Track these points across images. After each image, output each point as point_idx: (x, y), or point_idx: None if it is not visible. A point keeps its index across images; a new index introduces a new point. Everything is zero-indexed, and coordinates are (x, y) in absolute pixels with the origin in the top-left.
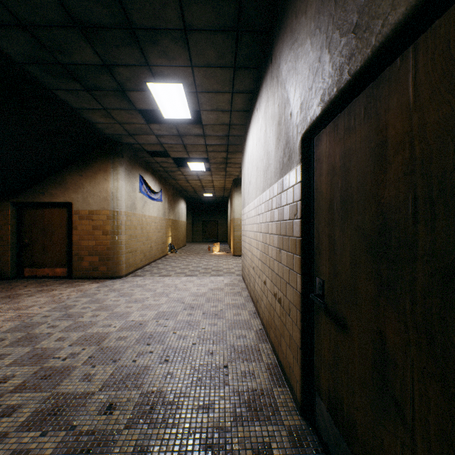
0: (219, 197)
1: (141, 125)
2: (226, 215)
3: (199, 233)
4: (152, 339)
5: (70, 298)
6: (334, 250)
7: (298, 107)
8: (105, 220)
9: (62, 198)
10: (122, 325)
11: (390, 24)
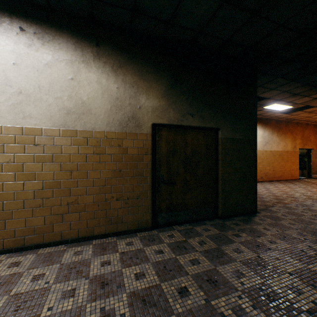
0: None
1: None
2: None
3: None
4: None
5: None
6: (169, 164)
7: (150, 111)
8: None
9: None
10: None
11: (192, 125)
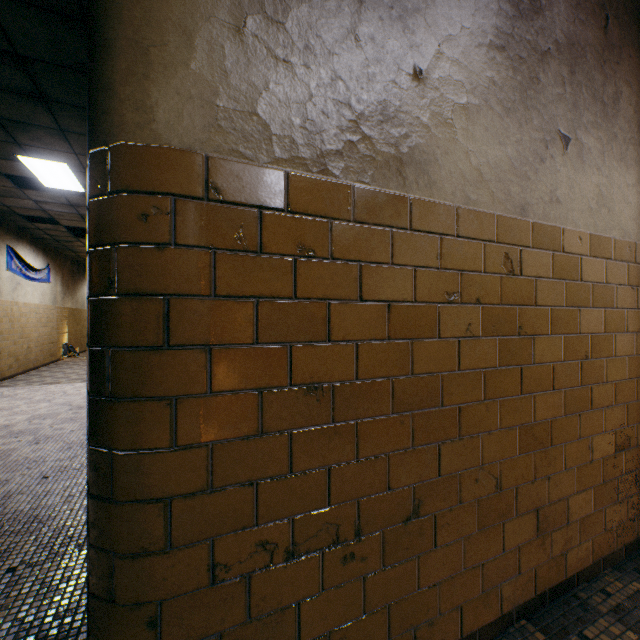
0: None
1: (9, 188)
2: None
3: None
4: (22, 434)
5: None
6: None
7: None
8: None
9: None
10: None
11: None
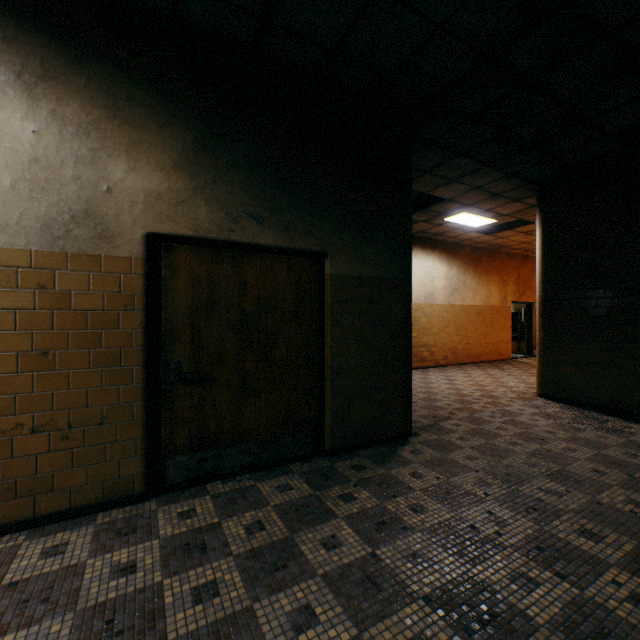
0: None
1: None
2: None
3: None
4: None
5: None
6: (199, 335)
7: (142, 201)
8: None
9: None
10: None
11: (259, 242)
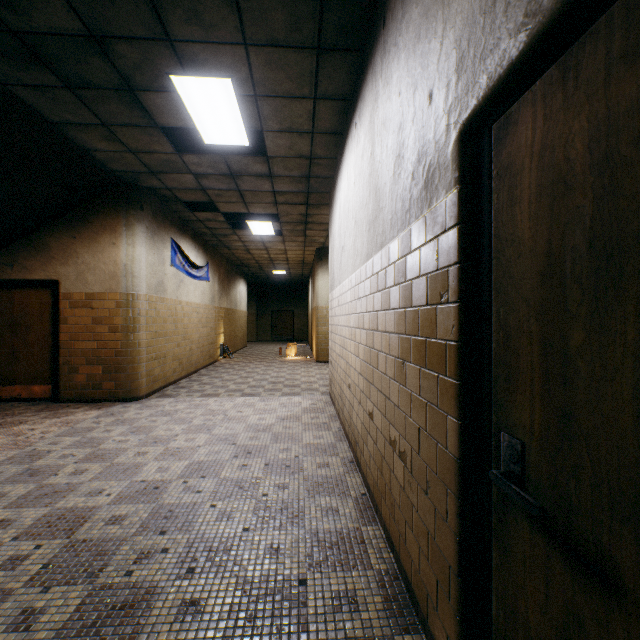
0: (296, 275)
1: (168, 156)
2: (306, 303)
3: (267, 328)
4: (171, 520)
5: (44, 439)
6: (565, 377)
7: (452, 70)
8: (113, 308)
9: (43, 273)
10: (122, 492)
11: None
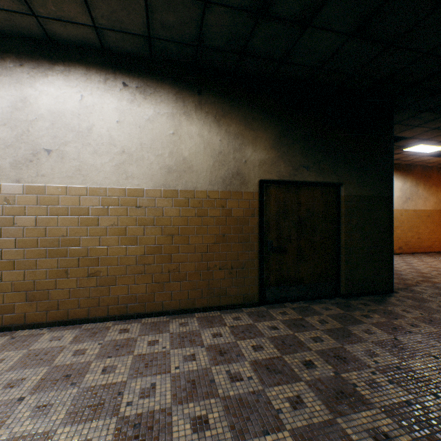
0: None
1: None
2: None
3: None
4: (198, 383)
5: None
6: (279, 228)
7: (257, 165)
8: None
9: None
10: None
11: (307, 180)
